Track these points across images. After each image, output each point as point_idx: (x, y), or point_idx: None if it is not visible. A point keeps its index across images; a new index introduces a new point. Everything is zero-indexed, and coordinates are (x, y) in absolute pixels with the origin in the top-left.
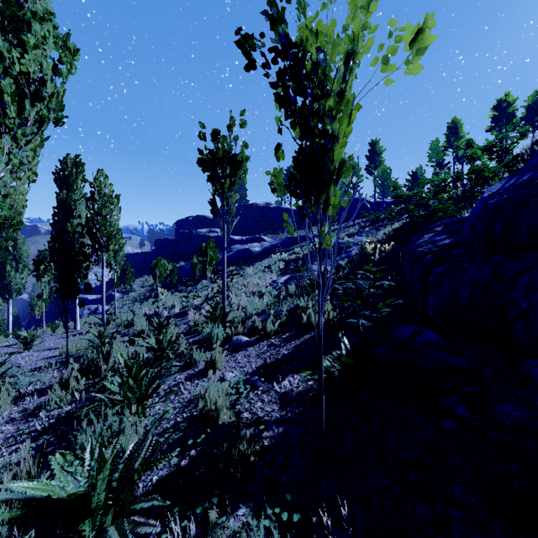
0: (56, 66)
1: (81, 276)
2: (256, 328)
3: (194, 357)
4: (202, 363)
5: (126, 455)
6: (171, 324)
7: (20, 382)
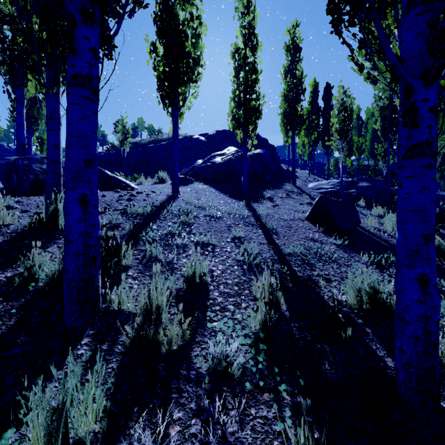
0: None
1: None
2: None
3: None
4: None
5: None
6: None
7: None
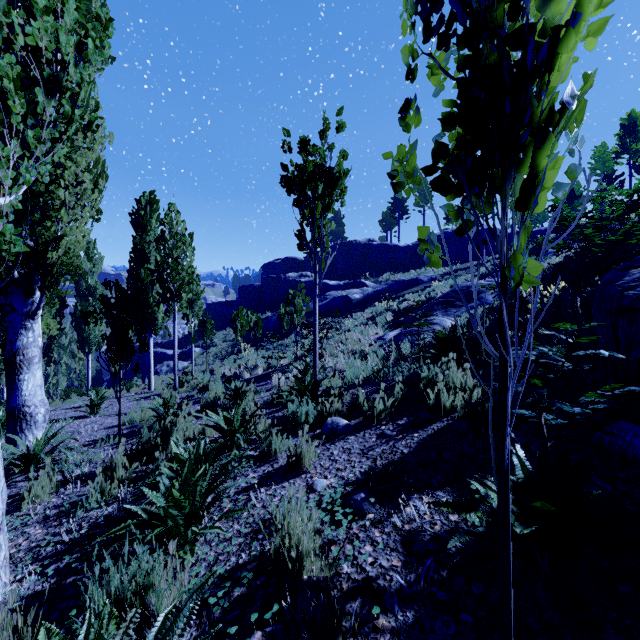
0: (82, 44)
1: (156, 330)
2: (359, 405)
3: (273, 446)
4: (283, 455)
5: (149, 637)
6: (250, 391)
7: (69, 461)
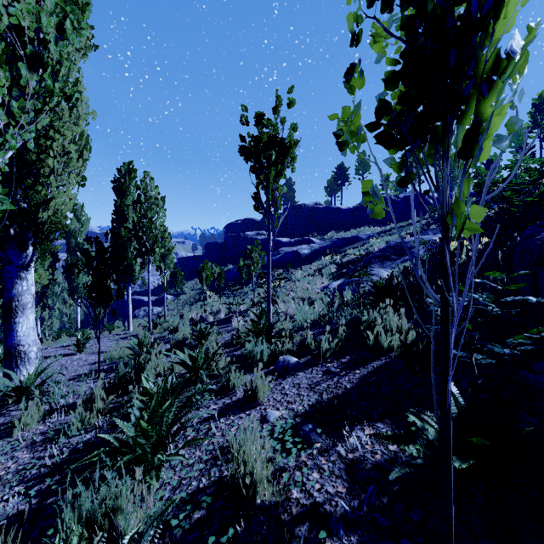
0: (62, 25)
1: (134, 280)
2: (307, 345)
3: (232, 381)
4: (241, 389)
5: None
6: (213, 333)
7: (56, 393)
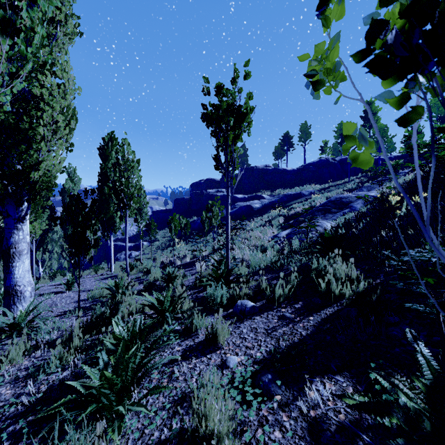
0: None
1: (115, 229)
2: (262, 290)
3: (195, 323)
4: (203, 331)
5: None
6: (180, 275)
7: (43, 329)
